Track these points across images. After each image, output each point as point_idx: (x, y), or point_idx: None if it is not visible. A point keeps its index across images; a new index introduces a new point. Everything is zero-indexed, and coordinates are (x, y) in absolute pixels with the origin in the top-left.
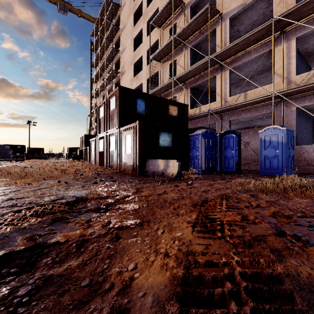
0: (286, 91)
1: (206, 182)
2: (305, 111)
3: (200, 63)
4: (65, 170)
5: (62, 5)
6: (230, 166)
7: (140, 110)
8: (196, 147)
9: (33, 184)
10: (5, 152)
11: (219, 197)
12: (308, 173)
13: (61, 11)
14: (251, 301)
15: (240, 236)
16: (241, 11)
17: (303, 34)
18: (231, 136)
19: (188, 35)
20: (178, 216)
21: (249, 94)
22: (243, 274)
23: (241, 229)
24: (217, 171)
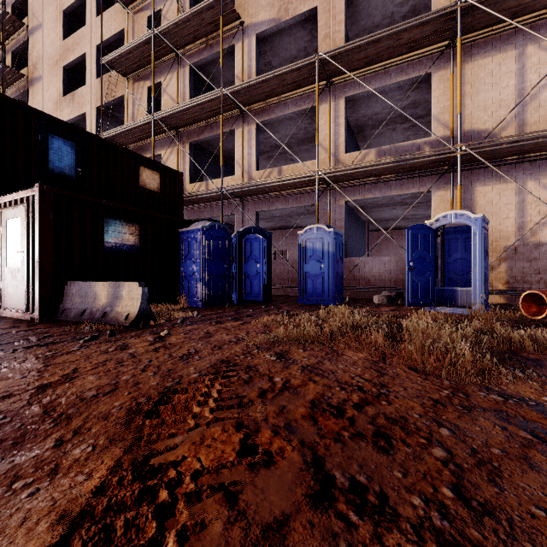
0: (333, 173)
1: (202, 328)
2: (355, 209)
3: (206, 98)
4: None
5: None
6: (255, 291)
7: (59, 163)
8: (193, 255)
9: None
10: None
11: (211, 371)
12: (359, 299)
13: None
14: None
15: None
16: (274, 31)
17: (353, 94)
18: (256, 237)
19: (184, 40)
20: (52, 480)
21: (285, 172)
22: None
23: (226, 507)
24: (233, 301)
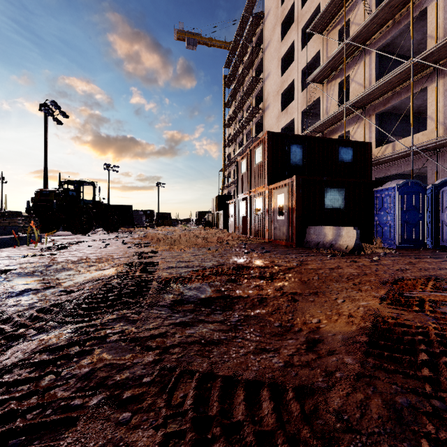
0: None
1: (404, 259)
2: None
3: (394, 74)
4: (206, 238)
5: (190, 39)
6: None
7: (294, 159)
8: (386, 208)
9: (187, 251)
10: (139, 218)
11: (423, 277)
12: None
13: (190, 47)
14: (443, 348)
15: (446, 313)
16: None
17: None
18: None
19: (371, 33)
20: (361, 291)
21: None
22: (440, 335)
23: None
24: (427, 246)
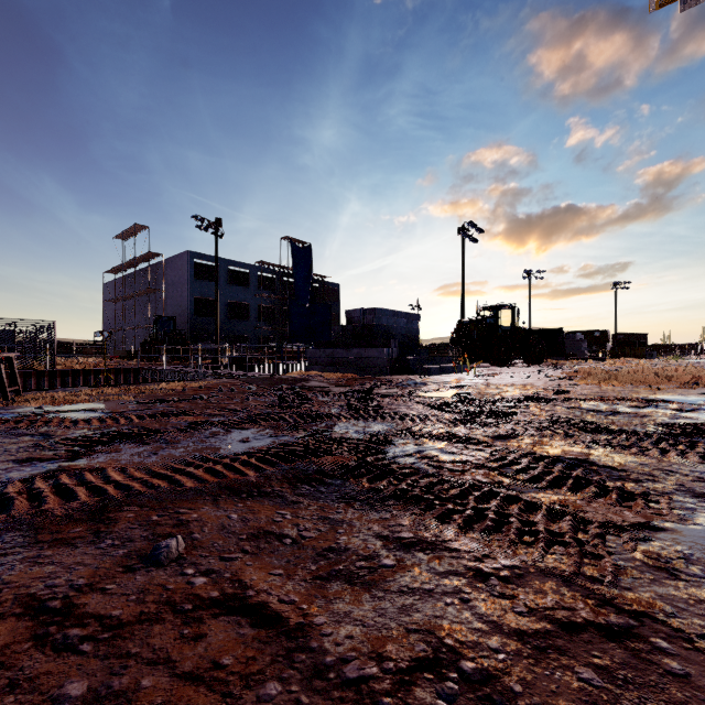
0: None
1: None
2: None
3: None
4: (669, 377)
5: None
6: None
7: None
8: None
9: (617, 387)
10: (576, 346)
11: None
12: None
13: (689, 4)
14: None
15: None
16: None
17: None
18: None
19: None
20: None
21: None
22: None
23: None
24: None
